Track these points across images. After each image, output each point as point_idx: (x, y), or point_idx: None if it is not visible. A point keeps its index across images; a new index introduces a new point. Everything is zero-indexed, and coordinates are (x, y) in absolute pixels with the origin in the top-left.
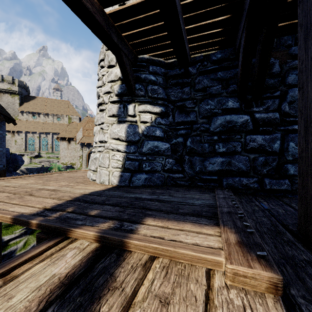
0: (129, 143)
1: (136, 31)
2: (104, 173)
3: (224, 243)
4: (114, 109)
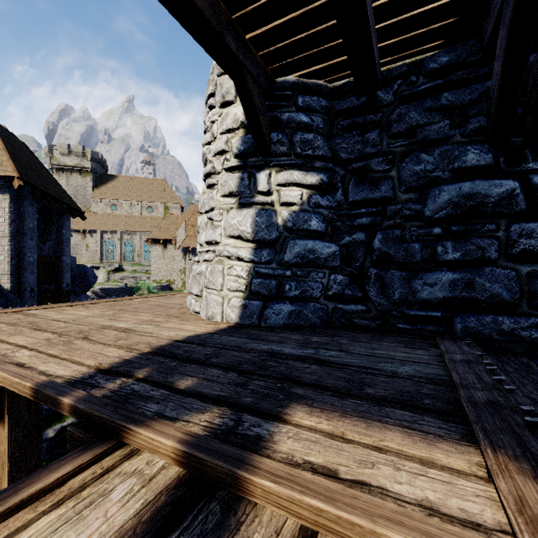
0: (260, 244)
1: (272, 26)
2: (213, 301)
3: (516, 514)
4: (232, 183)
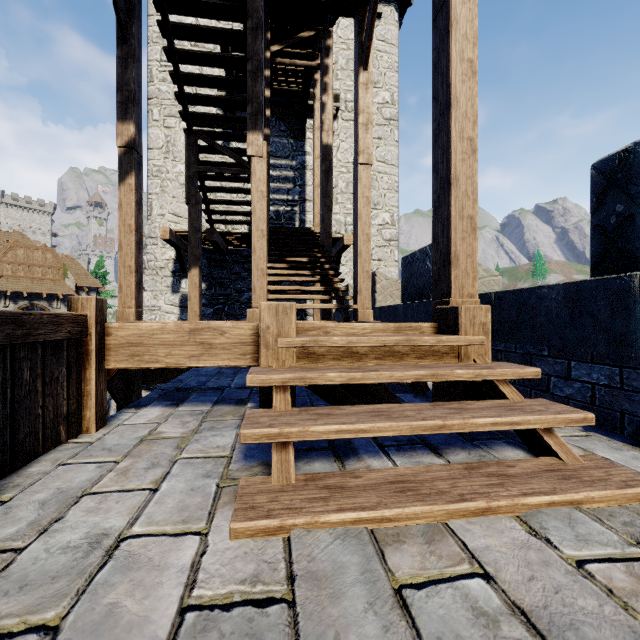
0: (182, 308)
1: None
2: None
3: None
4: (169, 282)
